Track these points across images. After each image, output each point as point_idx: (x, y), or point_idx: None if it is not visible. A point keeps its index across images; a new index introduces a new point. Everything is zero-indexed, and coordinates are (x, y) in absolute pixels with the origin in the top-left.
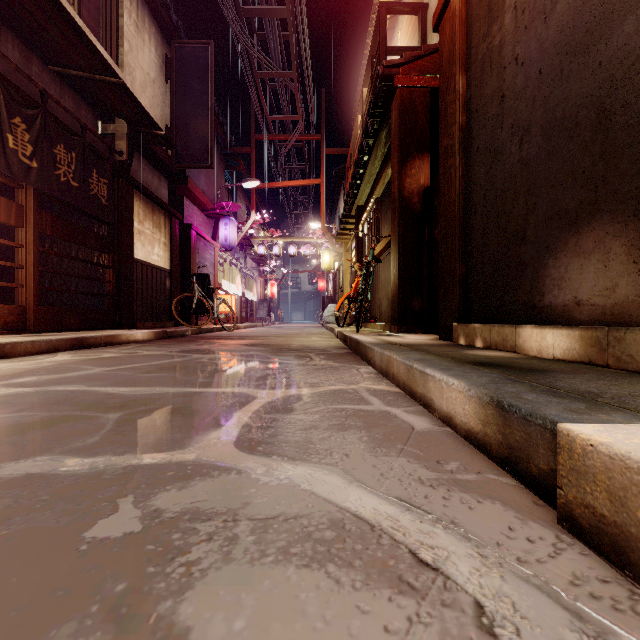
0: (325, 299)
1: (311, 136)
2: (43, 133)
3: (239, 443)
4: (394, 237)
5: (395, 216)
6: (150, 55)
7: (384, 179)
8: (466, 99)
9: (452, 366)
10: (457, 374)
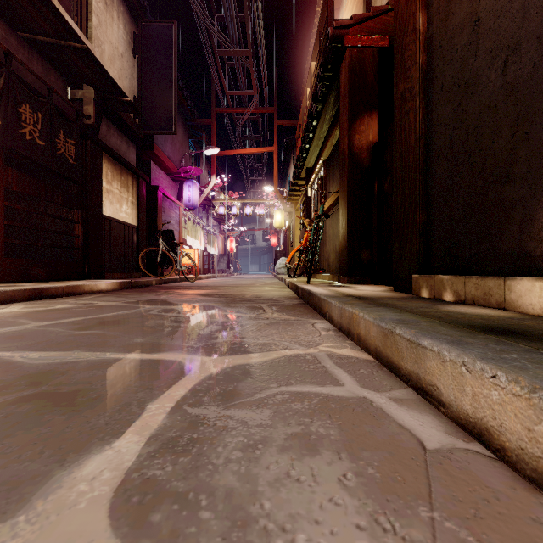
0: (277, 253)
1: (265, 109)
2: (7, 92)
3: (121, 497)
4: (343, 192)
5: (344, 171)
6: (119, 31)
7: (332, 140)
8: (426, 38)
9: (458, 335)
10: (489, 356)
